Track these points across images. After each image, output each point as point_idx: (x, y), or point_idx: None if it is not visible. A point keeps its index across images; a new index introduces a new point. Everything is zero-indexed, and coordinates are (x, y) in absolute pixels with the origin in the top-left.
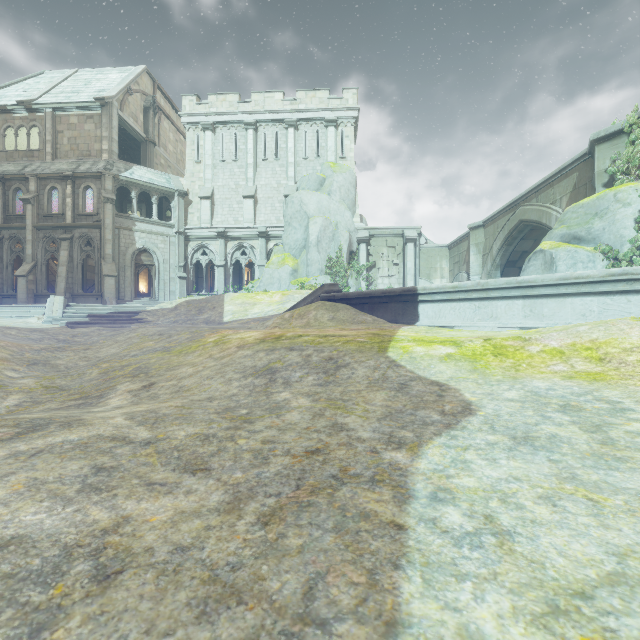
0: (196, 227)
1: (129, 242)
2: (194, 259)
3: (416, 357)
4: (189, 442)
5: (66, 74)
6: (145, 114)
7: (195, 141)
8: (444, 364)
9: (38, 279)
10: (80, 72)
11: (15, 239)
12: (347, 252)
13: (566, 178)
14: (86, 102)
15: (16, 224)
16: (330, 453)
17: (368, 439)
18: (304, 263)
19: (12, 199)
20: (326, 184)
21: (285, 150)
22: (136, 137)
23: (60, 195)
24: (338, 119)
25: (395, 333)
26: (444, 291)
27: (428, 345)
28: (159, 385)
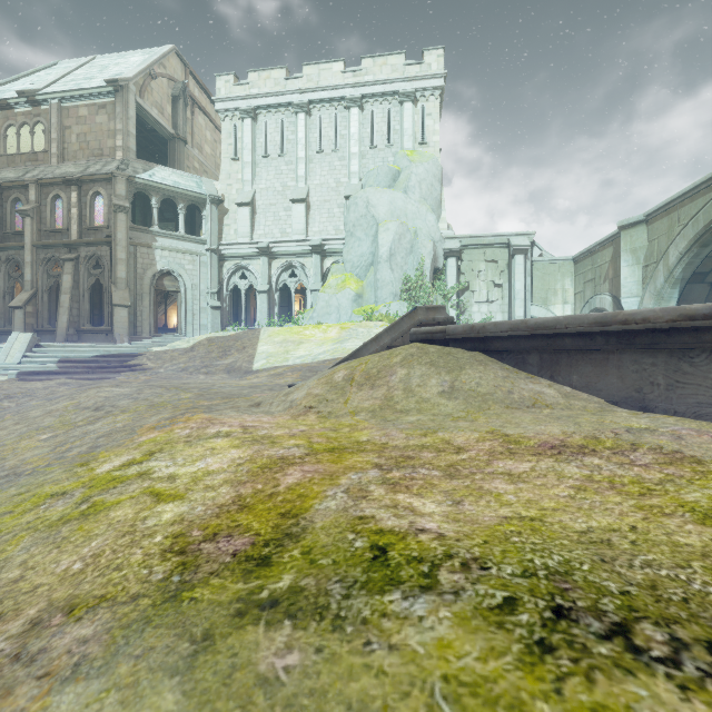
0: (233, 242)
1: (148, 262)
2: (231, 284)
3: None
4: None
5: (81, 61)
6: (173, 105)
7: (232, 133)
8: None
9: (39, 311)
10: (98, 59)
11: (13, 262)
12: (431, 269)
13: None
14: (97, 88)
15: (13, 243)
16: None
17: None
18: (371, 285)
19: (10, 212)
20: (401, 179)
21: (346, 138)
22: (162, 133)
23: (64, 205)
24: (417, 92)
25: None
26: None
27: None
28: None
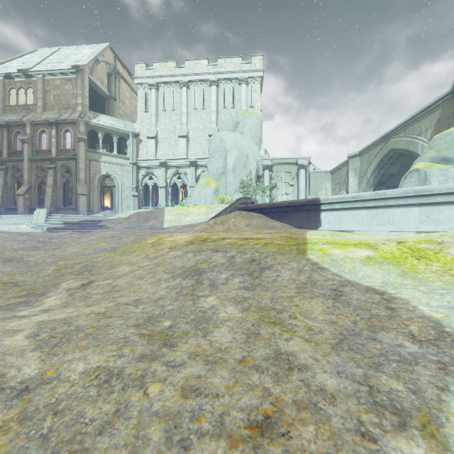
0: (145, 159)
1: (96, 170)
2: (143, 182)
3: (337, 259)
4: (80, 389)
5: (53, 50)
6: (108, 78)
7: (144, 96)
8: (369, 267)
9: (32, 197)
10: (63, 49)
11: (16, 168)
12: (255, 176)
13: (431, 114)
14: (66, 69)
15: (17, 158)
16: (290, 433)
17: (338, 394)
18: (223, 184)
19: (14, 140)
20: (239, 126)
21: (209, 102)
22: (102, 94)
23: (47, 136)
24: (248, 78)
25: (305, 236)
26: (344, 201)
27: (344, 247)
28: (96, 284)
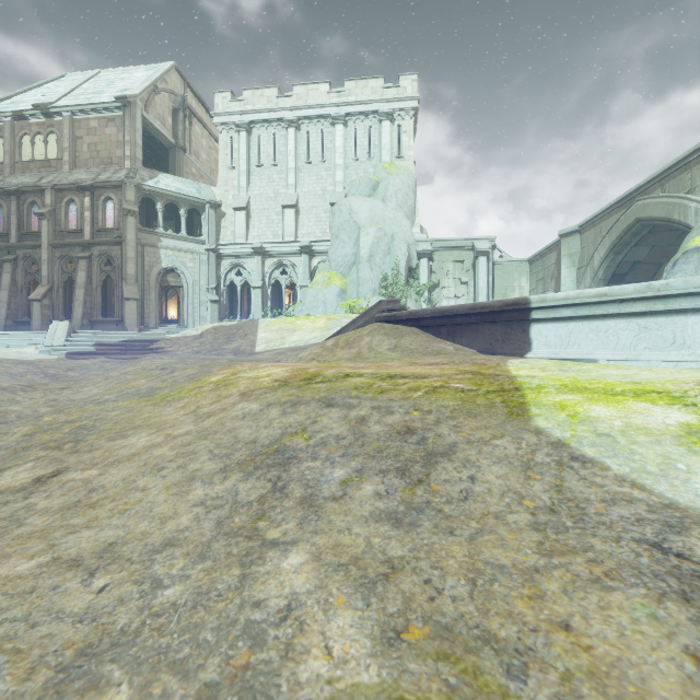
0: (229, 243)
1: (154, 261)
2: (227, 280)
3: (611, 434)
4: None
5: (88, 75)
6: (174, 116)
7: (229, 144)
8: None
9: (54, 304)
10: (104, 72)
11: (30, 259)
12: (405, 268)
13: None
14: (107, 103)
15: (31, 242)
16: None
17: None
18: (354, 282)
19: (27, 214)
20: (380, 188)
21: (332, 151)
22: (164, 143)
23: (78, 208)
24: (394, 112)
25: (508, 371)
26: (580, 302)
27: (614, 401)
28: (63, 478)
